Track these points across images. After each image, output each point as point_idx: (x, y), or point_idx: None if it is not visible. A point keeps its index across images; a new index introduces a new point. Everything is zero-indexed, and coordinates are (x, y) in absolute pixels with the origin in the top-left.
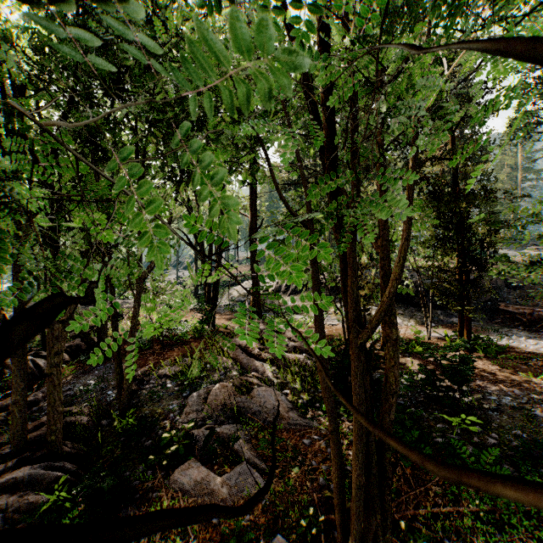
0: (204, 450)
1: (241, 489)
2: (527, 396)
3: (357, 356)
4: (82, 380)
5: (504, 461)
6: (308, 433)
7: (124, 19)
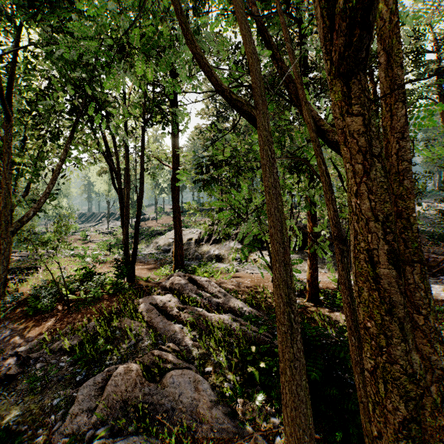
0: None
1: None
2: None
3: None
4: None
5: None
6: None
7: None
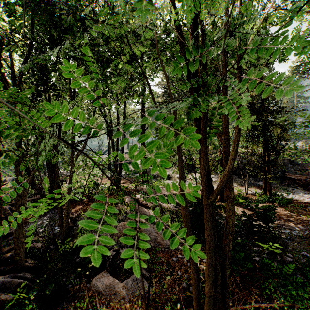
0: (112, 265)
1: (134, 291)
2: (307, 230)
3: (209, 211)
4: (40, 220)
5: (297, 272)
6: (176, 254)
7: None
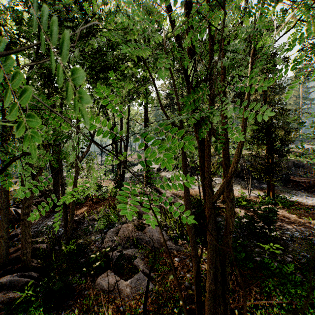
0: (116, 265)
1: (138, 289)
2: (308, 232)
3: (209, 210)
4: (44, 222)
5: (296, 272)
6: (178, 254)
7: (65, 2)
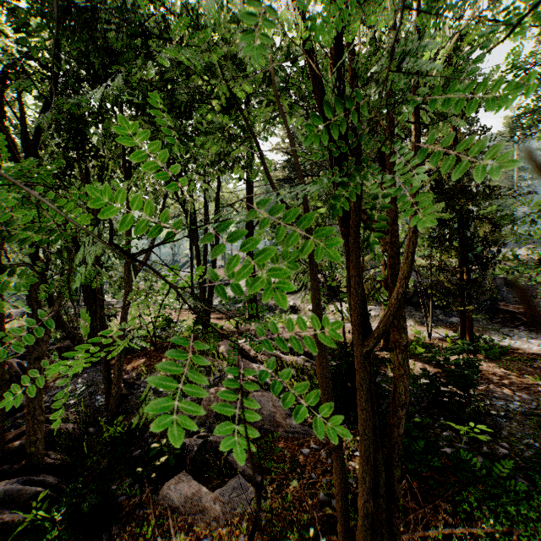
0: (196, 462)
1: (235, 506)
2: (535, 401)
3: (365, 367)
4: (71, 384)
5: (517, 474)
6: (307, 442)
7: None
